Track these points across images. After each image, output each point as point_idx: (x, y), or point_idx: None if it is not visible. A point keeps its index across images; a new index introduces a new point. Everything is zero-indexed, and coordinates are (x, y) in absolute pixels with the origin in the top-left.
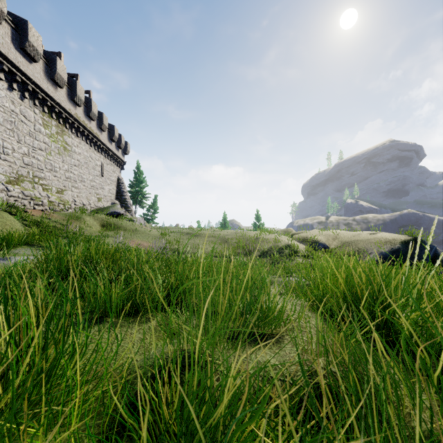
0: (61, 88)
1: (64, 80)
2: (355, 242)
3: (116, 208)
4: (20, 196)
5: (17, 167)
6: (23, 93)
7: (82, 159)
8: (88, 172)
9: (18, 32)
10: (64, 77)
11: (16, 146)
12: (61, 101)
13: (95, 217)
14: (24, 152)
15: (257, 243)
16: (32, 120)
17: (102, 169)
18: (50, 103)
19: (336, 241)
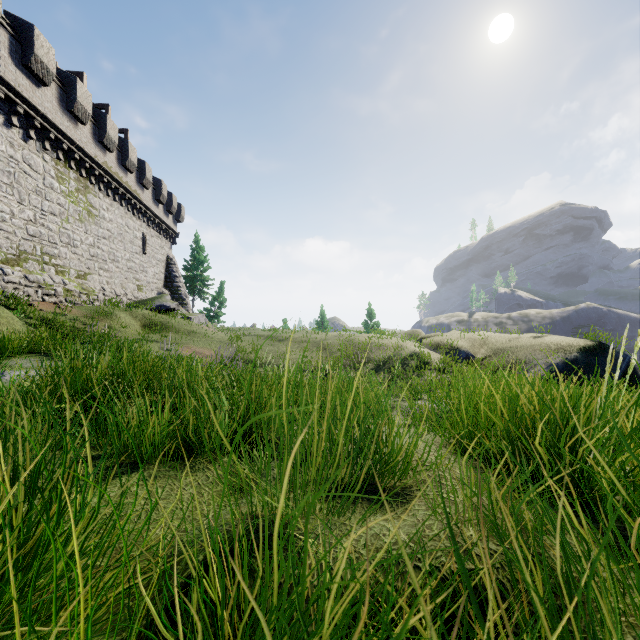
0: (84, 124)
1: (87, 113)
2: (512, 349)
3: (164, 300)
4: (22, 283)
5: (18, 239)
6: (26, 131)
7: (115, 229)
8: (124, 247)
9: (19, 41)
10: (87, 109)
11: (17, 209)
12: (83, 143)
13: (133, 313)
14: (28, 218)
15: (370, 352)
16: (41, 170)
17: (143, 243)
18: (67, 146)
19: (484, 349)
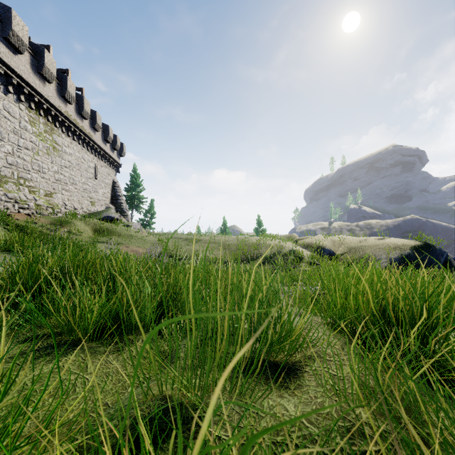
0: (50, 83)
1: (52, 75)
2: (362, 248)
3: (110, 213)
4: (3, 199)
5: None
6: (6, 87)
7: (74, 160)
8: (81, 174)
9: (0, 19)
10: (52, 72)
11: None
12: (49, 97)
13: (86, 222)
14: (8, 151)
15: (260, 250)
16: (17, 116)
17: (95, 171)
18: (37, 99)
19: (342, 247)
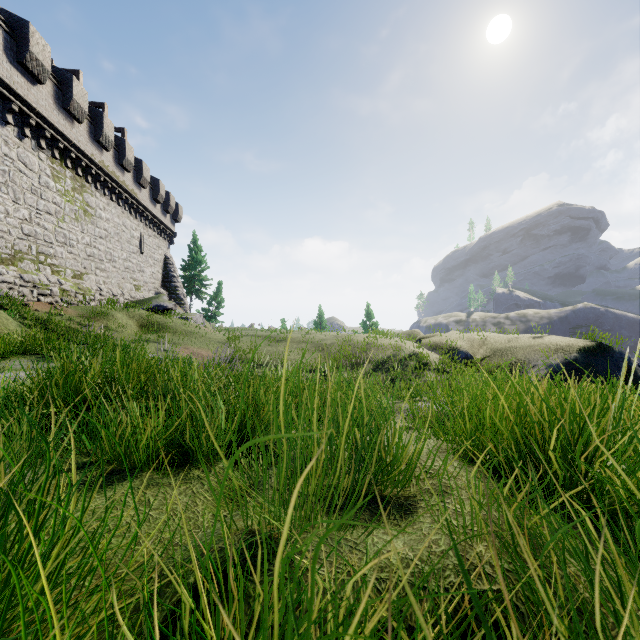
0: (80, 122)
1: (83, 111)
2: (511, 350)
3: (162, 300)
4: (17, 283)
5: (13, 238)
6: (21, 129)
7: (112, 228)
8: (121, 247)
9: (14, 38)
10: (83, 107)
11: (12, 207)
12: (79, 142)
13: (130, 314)
14: (24, 217)
15: (369, 352)
16: (36, 169)
17: (141, 243)
18: (62, 145)
19: (483, 349)
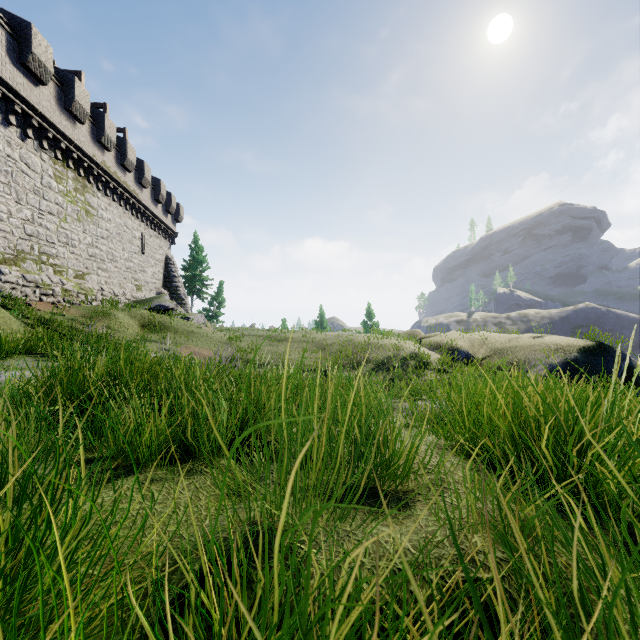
0: (82, 123)
1: (85, 112)
2: (512, 350)
3: (163, 300)
4: (20, 283)
5: (16, 239)
6: (24, 130)
7: (113, 228)
8: (123, 247)
9: (16, 39)
10: (85, 108)
11: (15, 208)
12: (81, 142)
13: (131, 313)
14: (26, 217)
15: (370, 352)
16: (39, 169)
17: (142, 243)
18: (65, 145)
19: (483, 349)
